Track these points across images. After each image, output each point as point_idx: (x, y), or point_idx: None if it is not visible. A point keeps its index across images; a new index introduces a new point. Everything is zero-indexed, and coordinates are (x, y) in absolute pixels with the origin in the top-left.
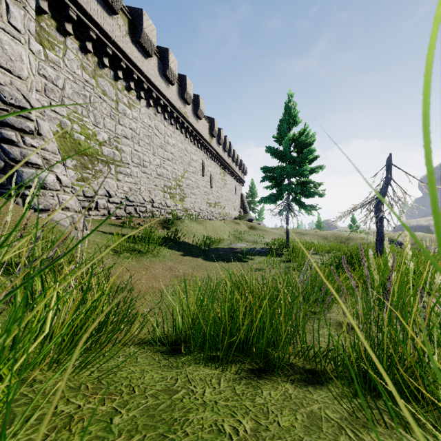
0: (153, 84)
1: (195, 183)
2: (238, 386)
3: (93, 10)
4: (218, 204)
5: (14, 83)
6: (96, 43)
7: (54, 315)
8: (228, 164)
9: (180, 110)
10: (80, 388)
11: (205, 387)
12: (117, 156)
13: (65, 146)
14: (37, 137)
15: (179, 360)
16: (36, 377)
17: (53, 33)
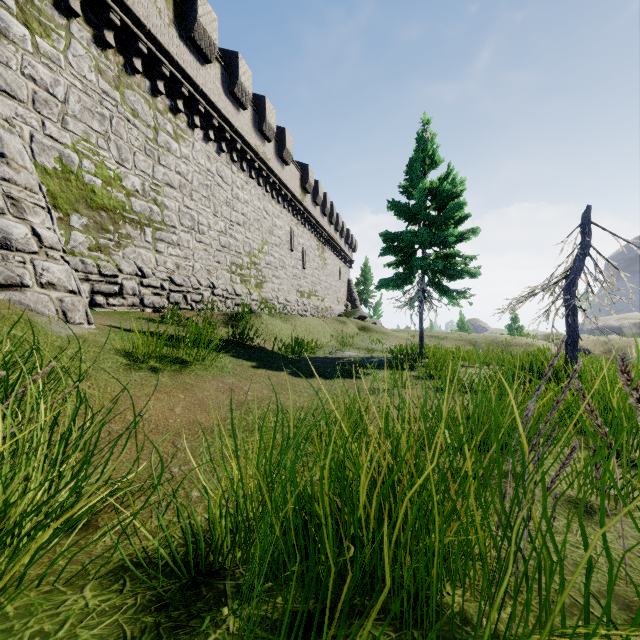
0: (213, 105)
1: (279, 261)
2: None
3: None
4: (314, 294)
5: None
6: (122, 34)
7: None
8: (329, 234)
9: (256, 149)
10: None
11: None
12: (156, 213)
13: (68, 193)
14: None
15: None
16: None
17: (48, 10)
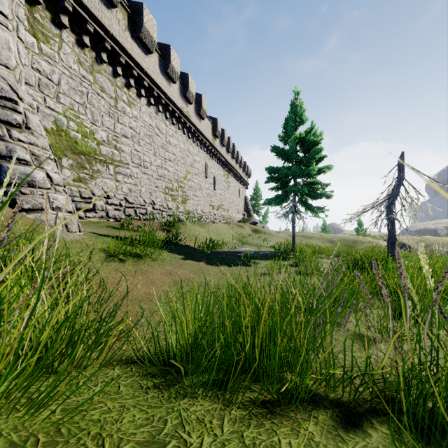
0: (154, 81)
1: (197, 185)
2: (247, 430)
3: (90, 2)
4: (222, 207)
5: (0, 73)
6: (94, 38)
7: None
8: (231, 166)
9: (182, 109)
10: (25, 445)
11: (203, 434)
12: (116, 155)
13: (60, 144)
14: (25, 131)
15: (172, 387)
16: None
17: (47, 25)
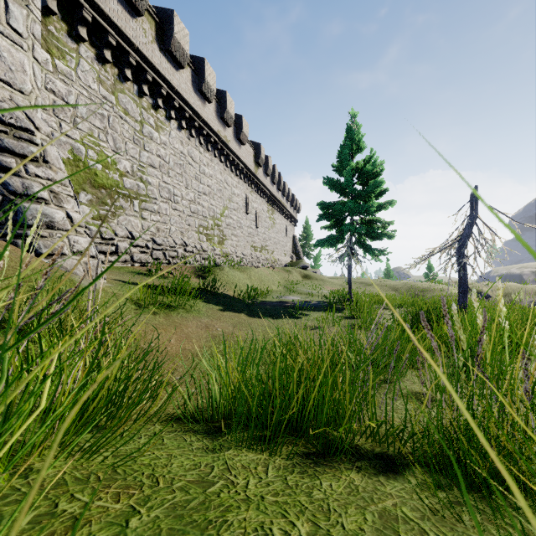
0: (186, 101)
1: (237, 222)
2: (291, 475)
3: (112, 11)
4: (265, 249)
5: (14, 99)
6: (116, 51)
7: (57, 385)
8: (277, 199)
9: (218, 133)
10: (89, 480)
11: (249, 477)
12: (142, 189)
13: (78, 177)
14: (43, 165)
15: (216, 441)
16: (33, 465)
17: (63, 38)
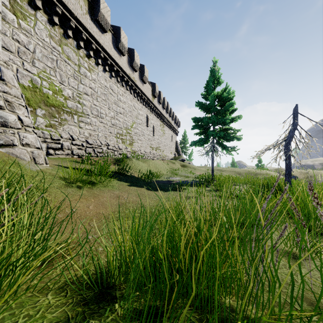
0: (108, 54)
1: (141, 132)
2: None
3: None
4: (159, 148)
5: None
6: (62, 18)
7: None
8: (166, 118)
9: (129, 75)
10: None
11: None
12: (79, 108)
13: (35, 98)
14: (0, 82)
15: (104, 320)
16: None
17: (25, 6)
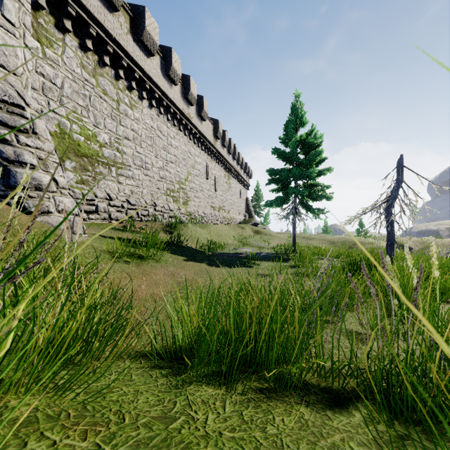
0: (155, 84)
1: (199, 186)
2: (246, 410)
3: (93, 7)
4: (223, 208)
5: (8, 79)
6: (97, 41)
7: (32, 329)
8: (233, 167)
9: (183, 111)
10: (59, 417)
11: (208, 412)
12: (118, 157)
13: (63, 147)
14: (32, 136)
15: (179, 377)
16: (9, 402)
17: (51, 30)
